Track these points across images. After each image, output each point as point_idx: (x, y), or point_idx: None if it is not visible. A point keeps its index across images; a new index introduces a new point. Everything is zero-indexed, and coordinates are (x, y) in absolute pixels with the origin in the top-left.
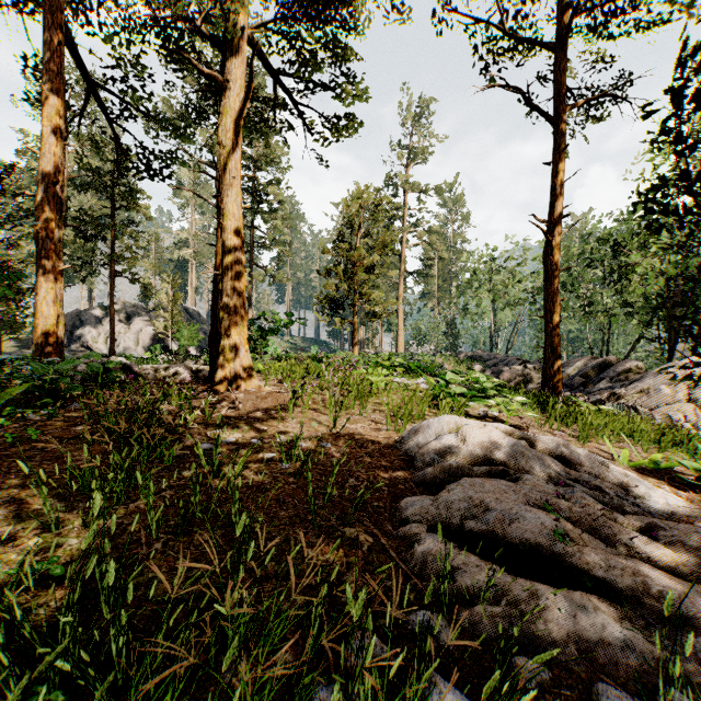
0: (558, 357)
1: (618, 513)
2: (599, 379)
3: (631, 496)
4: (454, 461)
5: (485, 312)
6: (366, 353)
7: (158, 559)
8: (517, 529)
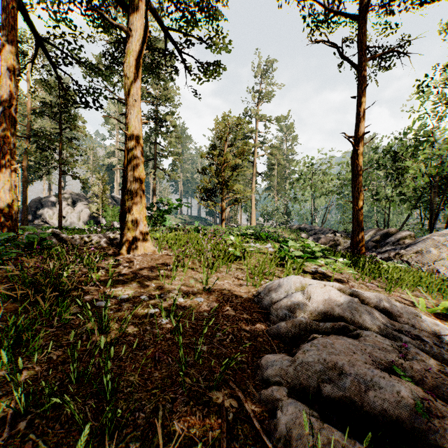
0: (361, 229)
1: (438, 360)
2: (385, 243)
3: (444, 343)
4: (303, 317)
5: (308, 199)
6: (231, 226)
7: (15, 445)
8: (375, 398)
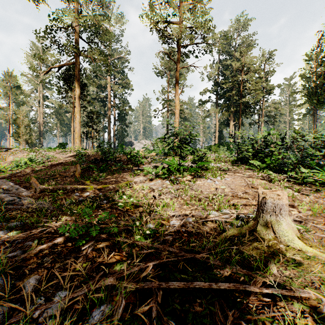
0: None
1: None
2: None
3: None
4: None
5: None
6: None
7: None
8: None
